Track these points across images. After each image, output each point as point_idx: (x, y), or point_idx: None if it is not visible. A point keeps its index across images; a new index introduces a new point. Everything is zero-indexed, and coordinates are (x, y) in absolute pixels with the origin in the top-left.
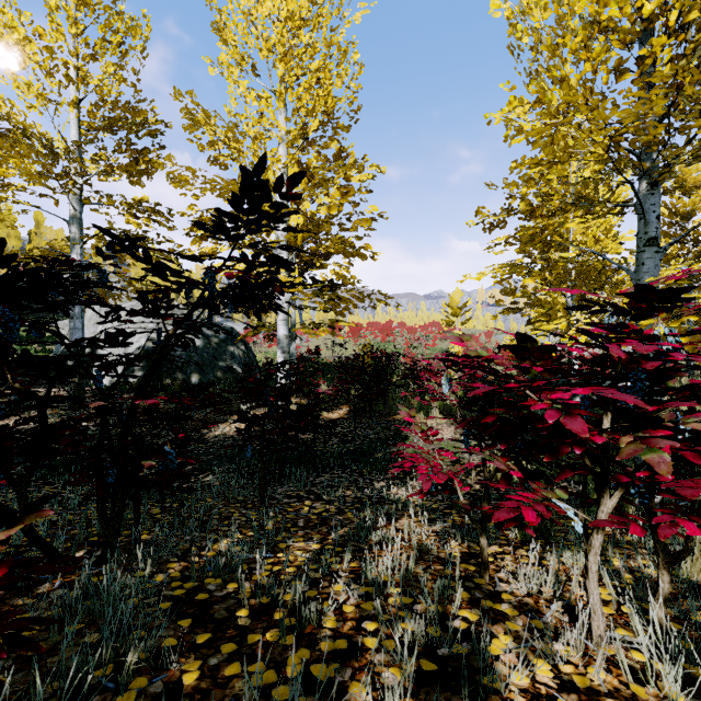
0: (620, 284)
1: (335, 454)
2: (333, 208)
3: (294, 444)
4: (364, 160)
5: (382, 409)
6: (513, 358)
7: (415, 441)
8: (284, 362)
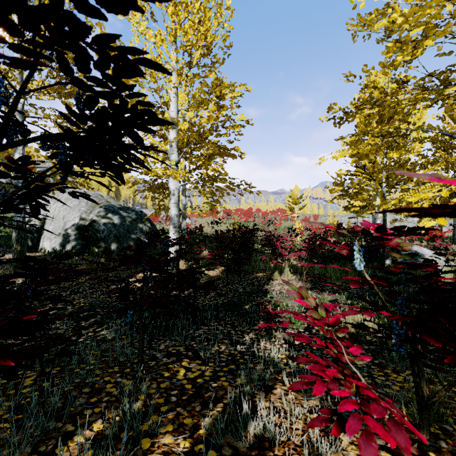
0: (455, 166)
1: (212, 306)
2: (211, 119)
3: (180, 297)
4: (234, 86)
5: (247, 268)
6: (334, 232)
7: (274, 295)
8: (161, 231)
